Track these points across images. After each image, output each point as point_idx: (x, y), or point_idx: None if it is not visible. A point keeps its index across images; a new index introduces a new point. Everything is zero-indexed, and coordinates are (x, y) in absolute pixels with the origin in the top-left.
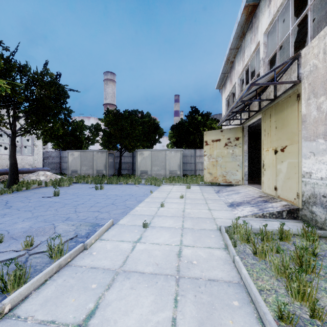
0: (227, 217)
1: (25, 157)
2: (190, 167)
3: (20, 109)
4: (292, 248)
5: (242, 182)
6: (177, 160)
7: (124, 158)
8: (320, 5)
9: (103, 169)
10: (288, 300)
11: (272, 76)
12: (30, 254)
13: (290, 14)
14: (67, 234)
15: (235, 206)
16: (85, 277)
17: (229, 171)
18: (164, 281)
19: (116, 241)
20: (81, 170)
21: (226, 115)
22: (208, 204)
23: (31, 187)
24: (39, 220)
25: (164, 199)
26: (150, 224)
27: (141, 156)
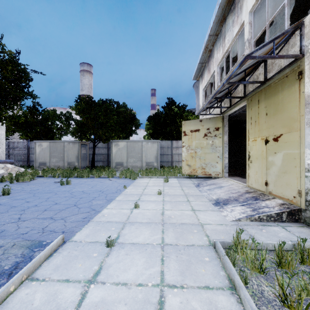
0: (217, 221)
1: None
2: (167, 159)
3: None
4: None
5: (222, 175)
6: (153, 152)
7: (99, 149)
8: None
9: (75, 161)
10: None
11: (264, 54)
12: None
13: None
14: None
15: (222, 205)
16: None
17: (209, 163)
18: None
19: (56, 282)
20: (50, 162)
21: (207, 101)
22: (191, 202)
23: None
24: None
25: (139, 196)
26: (118, 239)
27: (116, 147)
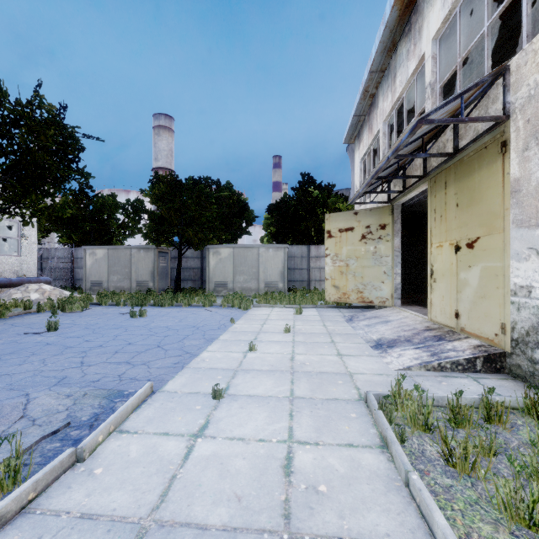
0: (374, 370)
1: (5, 257)
2: (301, 276)
3: None
4: (513, 440)
5: (391, 302)
6: (277, 264)
7: (186, 260)
8: None
9: (149, 279)
10: None
11: (452, 111)
12: None
13: None
14: (49, 419)
15: (385, 348)
16: None
17: (369, 284)
18: None
19: (152, 435)
20: (109, 281)
21: (365, 183)
22: (336, 344)
23: (8, 314)
24: None
25: (255, 335)
26: (229, 390)
27: (216, 257)
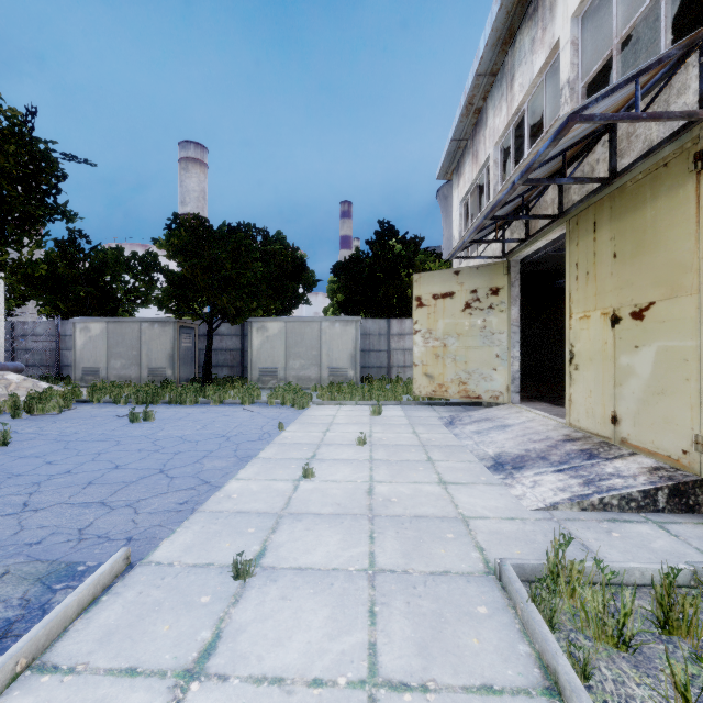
0: (501, 511)
1: None
2: (378, 361)
3: None
4: None
5: (507, 398)
6: (347, 344)
7: (221, 338)
8: None
9: (166, 365)
10: None
11: (611, 112)
12: None
13: None
14: None
15: (510, 470)
16: None
17: (476, 371)
18: None
19: (102, 676)
20: (109, 368)
21: (474, 227)
22: (436, 464)
23: None
24: None
25: (314, 449)
26: (264, 558)
27: (261, 334)
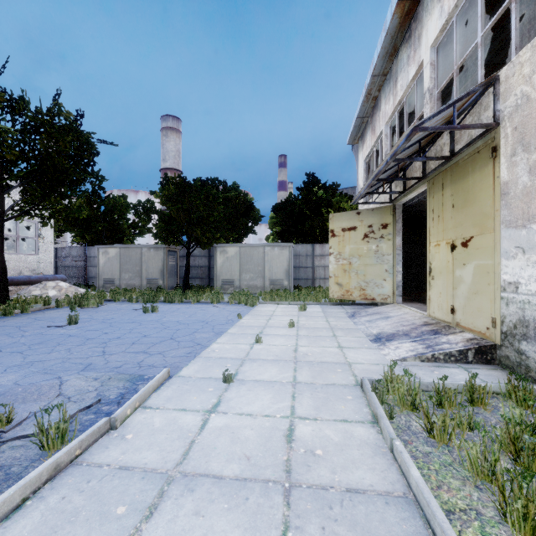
0: (372, 361)
1: (24, 256)
2: (305, 274)
3: (12, 173)
4: (492, 419)
5: (393, 299)
6: (283, 263)
7: (194, 258)
8: (522, 2)
9: (158, 277)
10: (504, 533)
11: (447, 117)
12: (4, 440)
13: (479, 10)
14: (82, 397)
15: (384, 341)
16: (106, 490)
17: (371, 281)
18: (261, 496)
19: (172, 410)
20: (121, 279)
21: (366, 185)
22: (338, 338)
23: (30, 309)
24: (34, 370)
25: (261, 329)
26: (237, 376)
27: (223, 256)
